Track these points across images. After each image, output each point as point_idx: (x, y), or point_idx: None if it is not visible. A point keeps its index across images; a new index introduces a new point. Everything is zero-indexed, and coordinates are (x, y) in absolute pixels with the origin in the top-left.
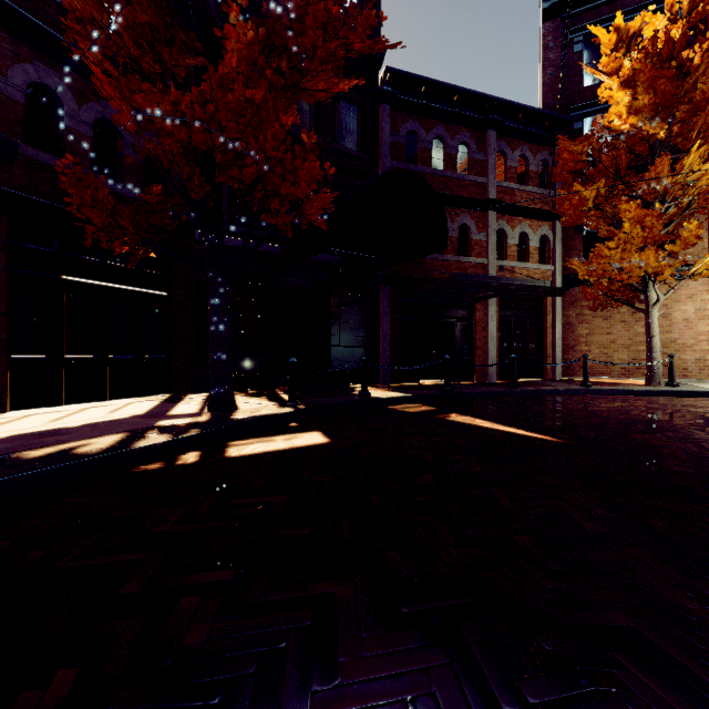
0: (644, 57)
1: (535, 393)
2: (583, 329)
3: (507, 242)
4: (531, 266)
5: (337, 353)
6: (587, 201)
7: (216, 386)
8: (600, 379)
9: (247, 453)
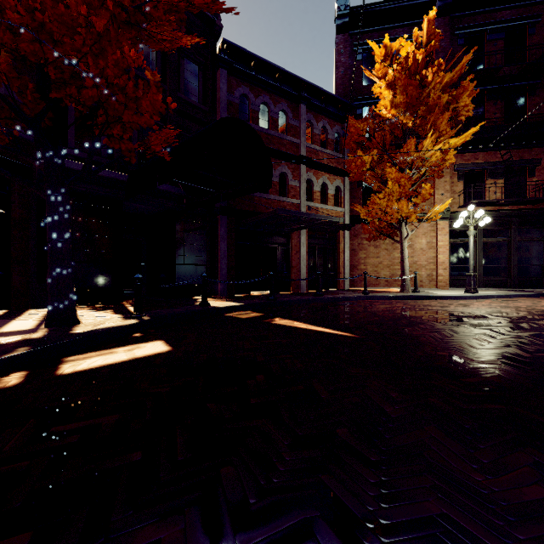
0: (400, 69)
1: (333, 300)
2: (362, 254)
3: (314, 188)
4: (329, 207)
5: (181, 270)
6: (366, 164)
7: (55, 301)
8: (373, 288)
9: (83, 368)
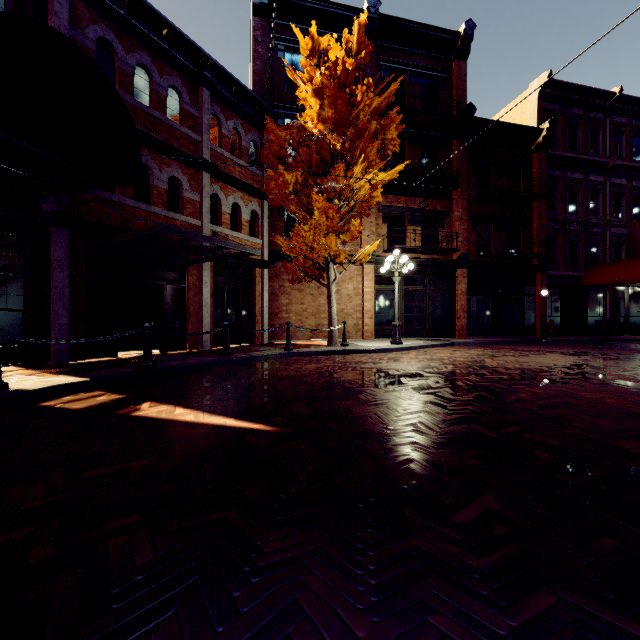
0: (329, 76)
1: (247, 360)
2: (284, 299)
3: (222, 208)
4: (243, 237)
5: None
6: (289, 185)
7: None
8: (297, 341)
9: None
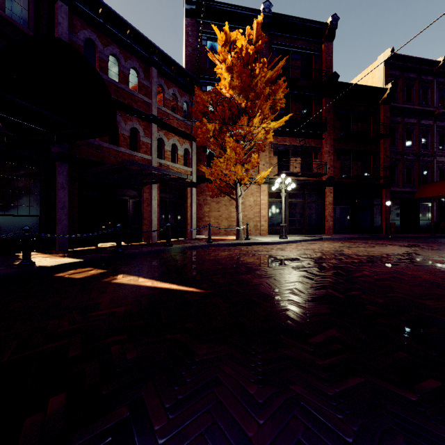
0: (237, 57)
1: (182, 249)
2: (207, 208)
3: (165, 148)
4: (179, 166)
5: (1, 222)
6: (210, 131)
7: None
8: (215, 237)
9: None
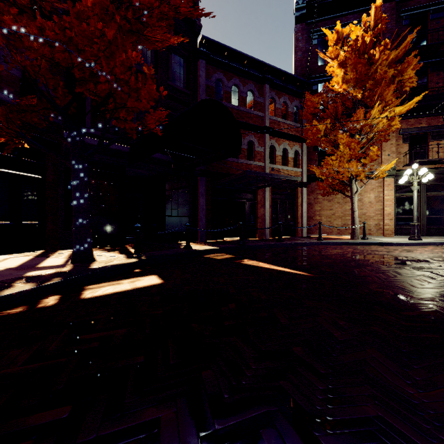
0: (351, 50)
1: (293, 245)
2: (317, 207)
3: (276, 153)
4: (289, 168)
5: (170, 221)
6: (321, 131)
7: (78, 244)
8: (327, 236)
9: (99, 294)
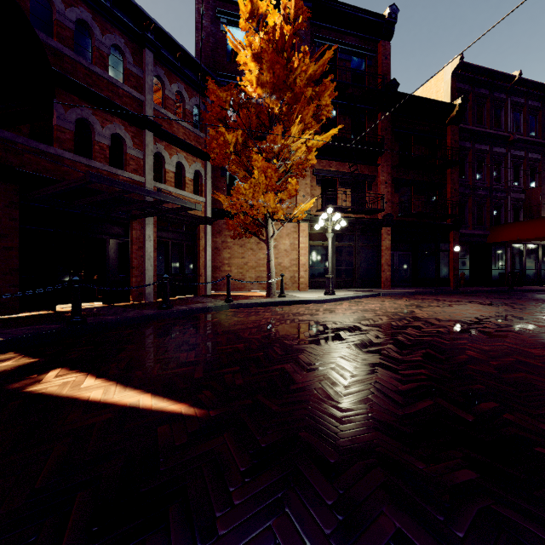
0: (267, 41)
1: (187, 313)
2: (226, 253)
3: (166, 167)
4: (187, 194)
5: None
6: (230, 144)
7: None
8: (238, 292)
9: None
